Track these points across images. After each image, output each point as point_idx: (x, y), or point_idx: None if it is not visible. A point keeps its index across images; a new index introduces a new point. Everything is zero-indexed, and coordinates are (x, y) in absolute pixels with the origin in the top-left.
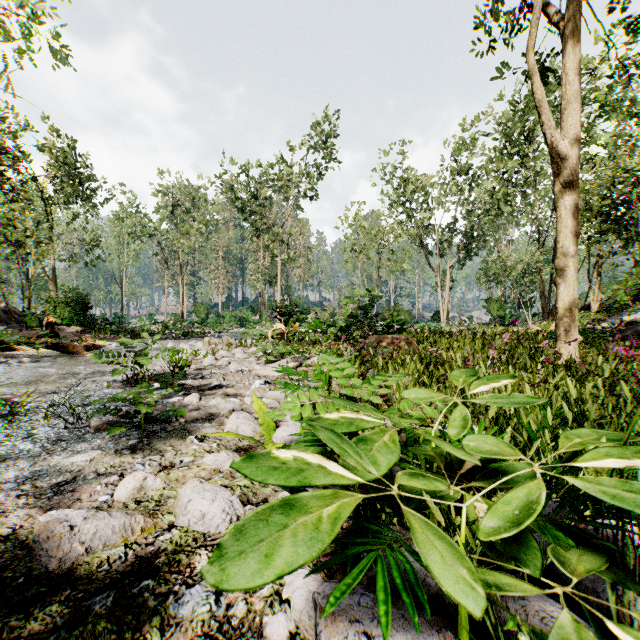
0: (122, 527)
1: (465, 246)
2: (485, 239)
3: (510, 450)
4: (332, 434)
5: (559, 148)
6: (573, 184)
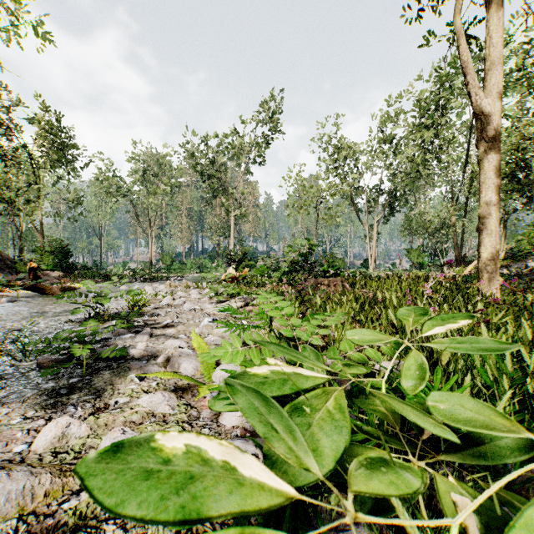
0: (21, 492)
1: (389, 204)
2: (406, 198)
3: (505, 422)
4: (256, 399)
5: (482, 106)
6: (495, 139)
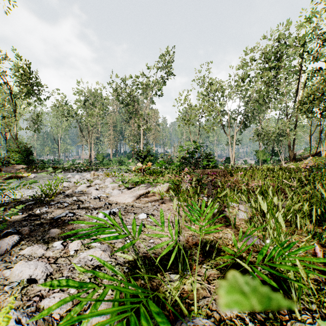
0: None
1: (243, 121)
2: (254, 118)
3: None
4: None
5: None
6: None
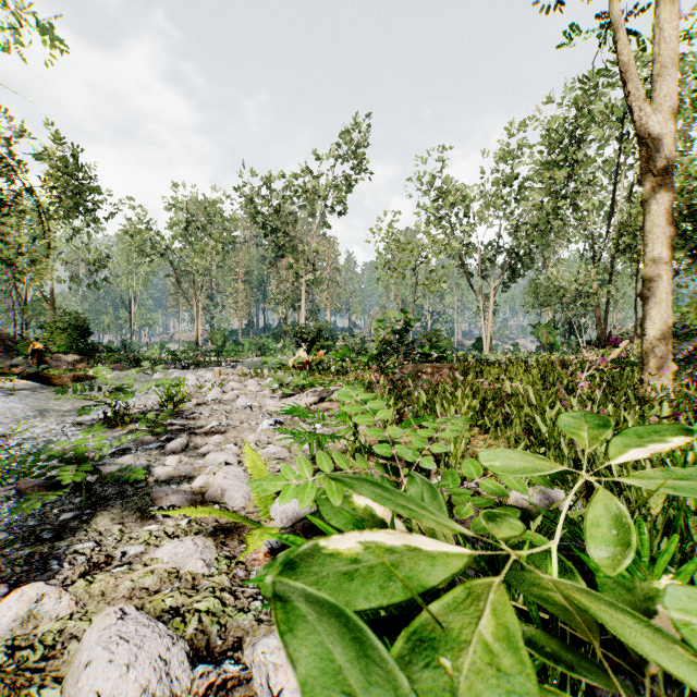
0: None
1: (510, 266)
2: (532, 258)
3: None
4: (337, 643)
5: (647, 126)
6: (665, 172)
